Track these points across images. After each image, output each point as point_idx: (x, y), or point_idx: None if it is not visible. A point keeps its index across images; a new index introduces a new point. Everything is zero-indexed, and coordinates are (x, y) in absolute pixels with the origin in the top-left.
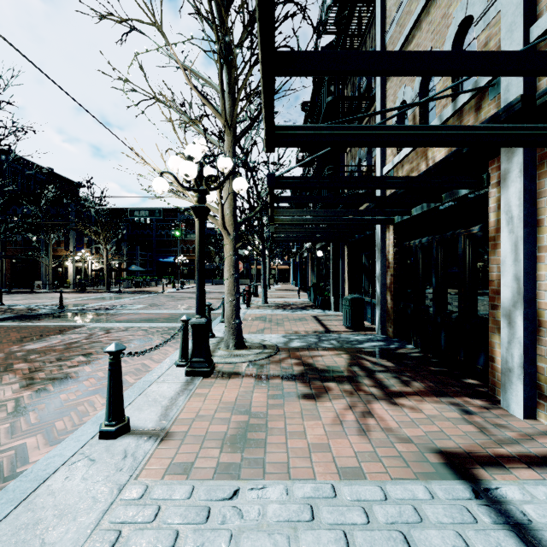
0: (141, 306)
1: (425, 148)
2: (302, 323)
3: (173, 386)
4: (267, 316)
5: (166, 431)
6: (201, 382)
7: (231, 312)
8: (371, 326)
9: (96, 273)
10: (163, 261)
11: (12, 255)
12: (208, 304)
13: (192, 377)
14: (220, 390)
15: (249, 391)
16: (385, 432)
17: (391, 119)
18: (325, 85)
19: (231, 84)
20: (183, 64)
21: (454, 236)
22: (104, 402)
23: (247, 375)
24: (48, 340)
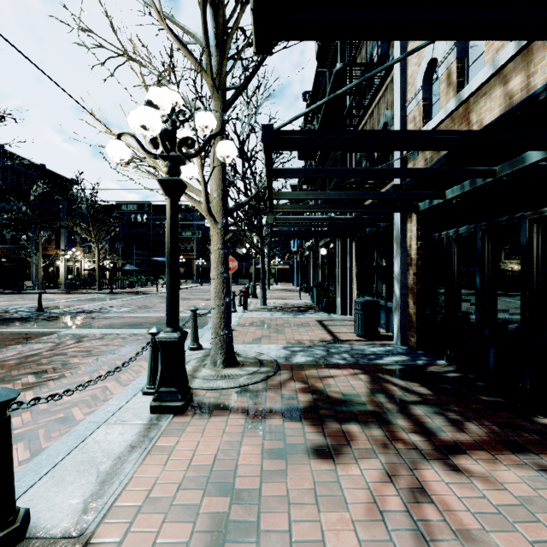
0: (129, 308)
1: (466, 111)
2: (305, 329)
3: (128, 432)
4: (266, 321)
5: (84, 539)
6: (170, 422)
7: (218, 320)
8: (386, 333)
9: (89, 272)
10: (160, 261)
11: (1, 254)
12: (194, 309)
13: (159, 414)
14: (194, 438)
15: (236, 441)
16: (459, 538)
17: (415, 85)
18: (332, 53)
19: (218, 32)
20: (159, 10)
21: (512, 221)
22: (25, 457)
23: (235, 410)
24: (3, 352)
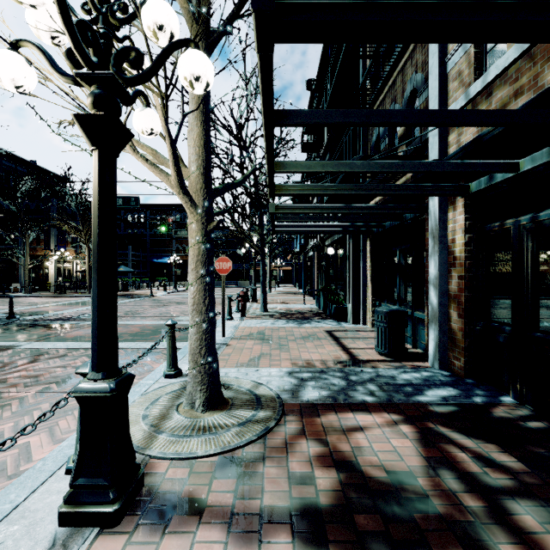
0: None
1: None
2: (314, 344)
3: None
4: (266, 332)
5: None
6: None
7: (198, 343)
8: (413, 349)
9: (82, 274)
10: (157, 262)
11: None
12: (171, 324)
13: (74, 527)
14: None
15: None
16: None
17: None
18: None
19: None
20: None
21: None
22: None
23: (210, 514)
24: None
